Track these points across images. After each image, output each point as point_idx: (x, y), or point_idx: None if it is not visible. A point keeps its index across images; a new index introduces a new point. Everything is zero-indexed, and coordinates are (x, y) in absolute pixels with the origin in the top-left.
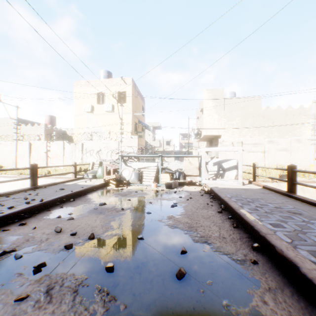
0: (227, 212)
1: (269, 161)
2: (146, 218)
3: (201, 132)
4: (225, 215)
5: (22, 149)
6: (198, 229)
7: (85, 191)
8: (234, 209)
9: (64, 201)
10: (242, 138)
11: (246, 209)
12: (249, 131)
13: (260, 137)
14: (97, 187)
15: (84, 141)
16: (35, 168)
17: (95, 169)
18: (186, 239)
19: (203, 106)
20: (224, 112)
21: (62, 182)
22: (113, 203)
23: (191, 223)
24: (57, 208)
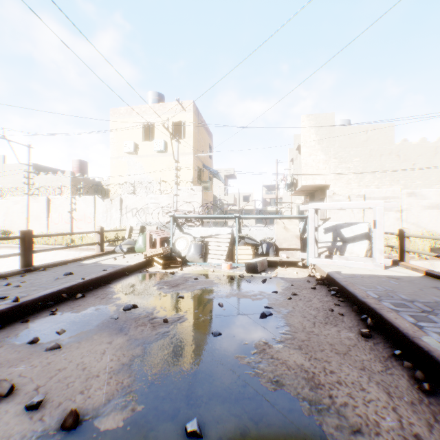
0: (381, 335)
1: (410, 225)
2: (211, 349)
3: (297, 181)
4: (380, 343)
5: (37, 208)
6: (336, 396)
7: (109, 278)
8: (404, 334)
9: (64, 299)
10: (365, 190)
11: (435, 336)
12: (375, 178)
13: (392, 187)
14: (132, 269)
15: (124, 196)
16: (28, 237)
17: (133, 238)
18: (314, 438)
19: (301, 141)
20: (334, 149)
21: (77, 259)
22: (152, 303)
23: (312, 370)
24: (44, 315)
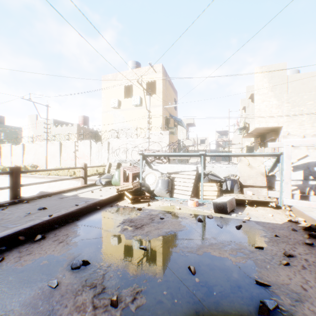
0: None
1: None
2: None
3: (249, 125)
4: None
5: (53, 149)
6: None
7: (79, 213)
8: None
9: (21, 241)
10: None
11: None
12: None
13: None
14: (104, 202)
15: (110, 140)
16: (15, 173)
17: (111, 173)
18: None
19: (255, 90)
20: (287, 95)
21: (61, 191)
22: (107, 257)
23: None
24: None
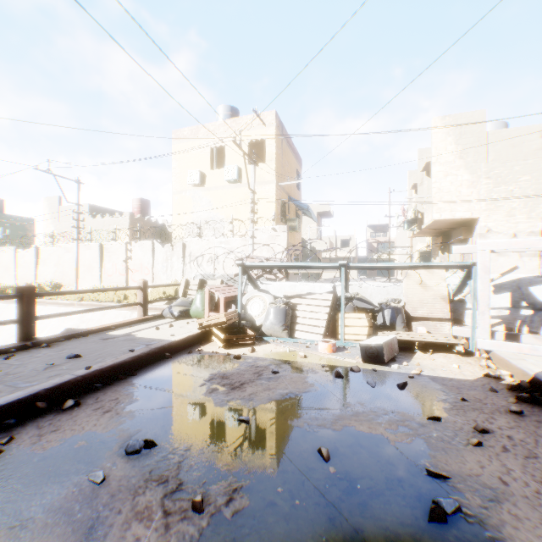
0: None
1: None
2: None
3: (424, 216)
4: None
5: (89, 256)
6: None
7: (135, 364)
8: None
9: (40, 410)
10: (541, 224)
11: None
12: None
13: None
14: (177, 346)
15: (187, 240)
16: (27, 297)
17: (189, 296)
18: None
19: (432, 156)
20: (486, 164)
21: (105, 328)
22: (185, 435)
23: None
24: None
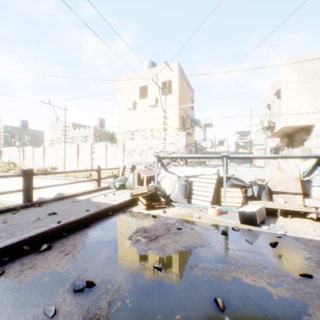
0: None
1: None
2: None
3: (274, 124)
4: None
5: (71, 152)
6: None
7: (89, 219)
8: None
9: (25, 251)
10: None
11: None
12: None
13: None
14: (116, 208)
15: (126, 142)
16: (28, 175)
17: (126, 175)
18: None
19: (281, 85)
20: None
21: (74, 195)
22: (115, 277)
23: None
24: None
